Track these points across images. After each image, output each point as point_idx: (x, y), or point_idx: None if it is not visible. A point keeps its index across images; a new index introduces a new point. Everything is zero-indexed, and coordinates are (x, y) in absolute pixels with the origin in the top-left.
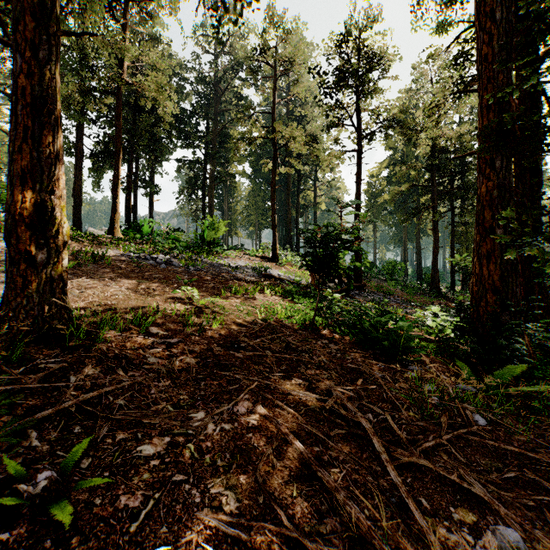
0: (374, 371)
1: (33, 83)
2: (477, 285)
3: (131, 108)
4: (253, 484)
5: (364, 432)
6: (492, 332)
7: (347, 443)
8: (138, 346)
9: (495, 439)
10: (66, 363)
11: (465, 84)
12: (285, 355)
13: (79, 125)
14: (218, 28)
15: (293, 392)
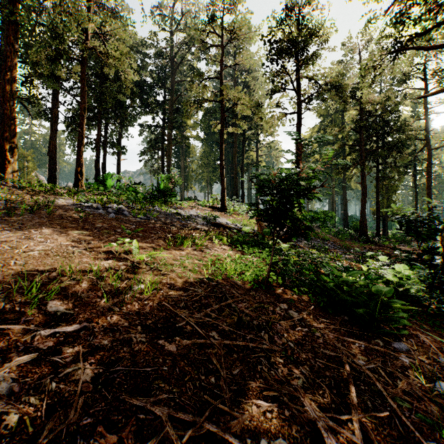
0: (356, 358)
1: None
2: None
3: (99, 78)
4: None
5: None
6: None
7: None
8: (4, 347)
9: None
10: None
11: (402, 44)
12: (238, 341)
13: (54, 93)
14: None
15: None
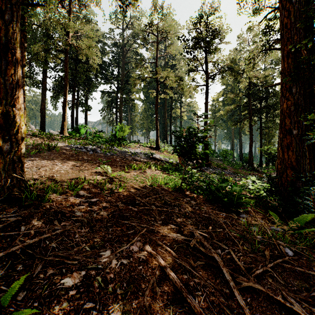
0: (219, 218)
1: (1, 35)
2: (280, 164)
3: (74, 61)
4: (142, 308)
5: (216, 263)
6: (291, 193)
7: (205, 271)
8: (70, 204)
9: (300, 266)
10: (20, 217)
11: (269, 45)
12: (164, 208)
13: (44, 71)
14: (123, 8)
15: (169, 234)
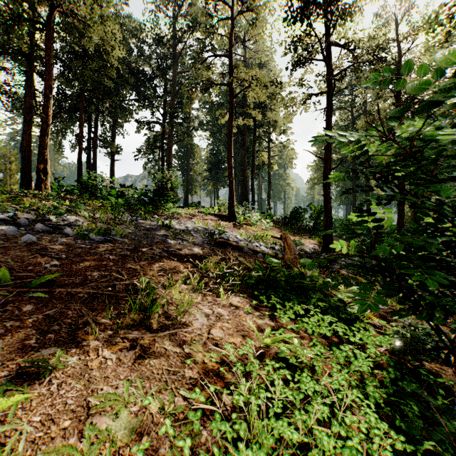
0: None
1: None
2: None
3: (81, 59)
4: None
5: None
6: None
7: None
8: None
9: None
10: None
11: None
12: None
13: (28, 78)
14: None
15: None
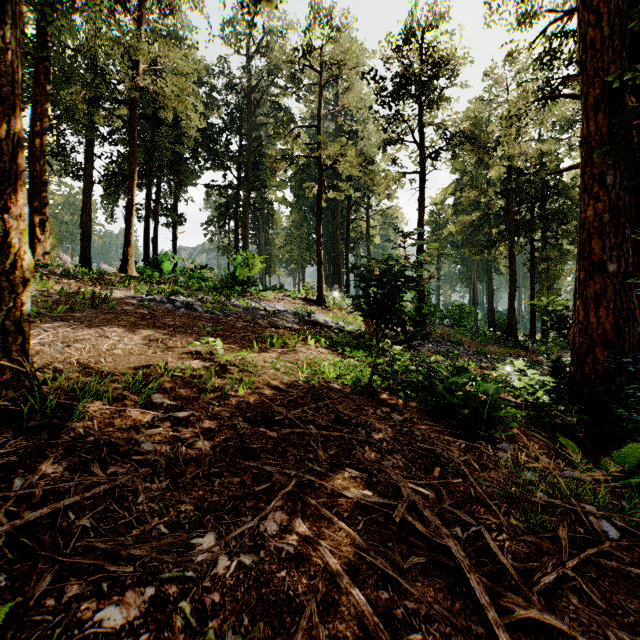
0: (453, 453)
1: None
2: (581, 336)
3: (150, 122)
4: None
5: (453, 561)
6: (605, 398)
7: (429, 580)
8: (132, 424)
9: (637, 562)
10: (16, 456)
11: (552, 89)
12: (335, 432)
13: (88, 143)
14: (248, 8)
15: (346, 492)
